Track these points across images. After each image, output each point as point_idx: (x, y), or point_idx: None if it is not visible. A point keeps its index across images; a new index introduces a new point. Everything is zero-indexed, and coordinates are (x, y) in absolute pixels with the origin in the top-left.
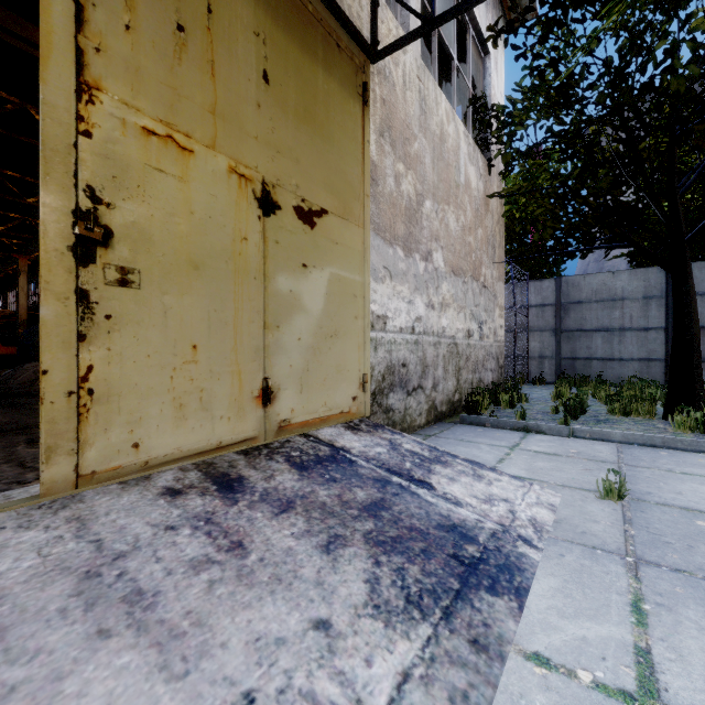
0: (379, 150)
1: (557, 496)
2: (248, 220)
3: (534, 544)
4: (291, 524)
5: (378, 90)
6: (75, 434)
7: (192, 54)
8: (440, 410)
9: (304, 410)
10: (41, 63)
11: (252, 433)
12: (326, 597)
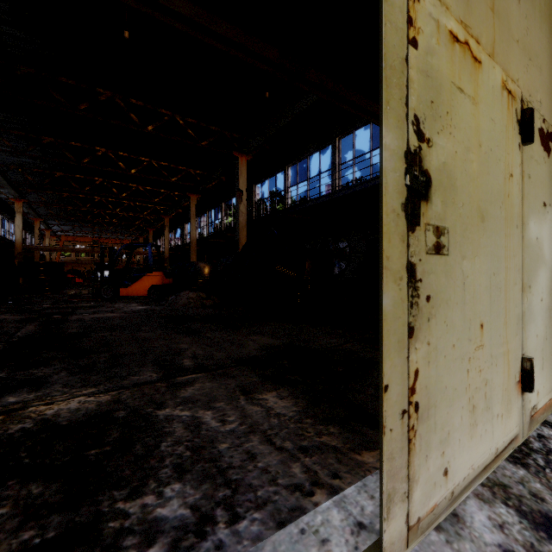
0: None
1: None
2: (512, 151)
3: None
4: None
5: None
6: (405, 470)
7: None
8: None
9: (543, 390)
10: None
11: (514, 430)
12: None
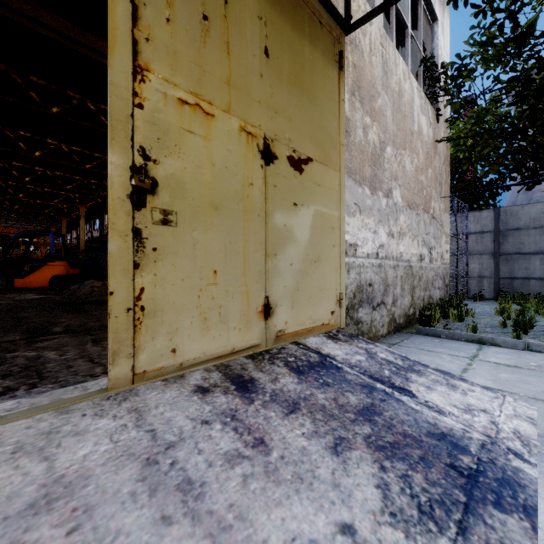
0: (351, 106)
1: (533, 409)
2: (253, 169)
3: (526, 459)
4: (300, 425)
5: (350, 57)
6: (132, 341)
7: (213, 38)
8: (398, 322)
9: (295, 322)
10: (109, 53)
11: (257, 341)
12: (345, 500)
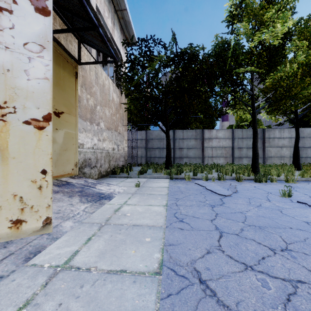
0: (81, 91)
1: (126, 188)
2: None
3: (117, 194)
4: (59, 194)
5: (81, 73)
6: None
7: None
8: (103, 174)
9: (56, 172)
10: None
11: None
12: (71, 202)
